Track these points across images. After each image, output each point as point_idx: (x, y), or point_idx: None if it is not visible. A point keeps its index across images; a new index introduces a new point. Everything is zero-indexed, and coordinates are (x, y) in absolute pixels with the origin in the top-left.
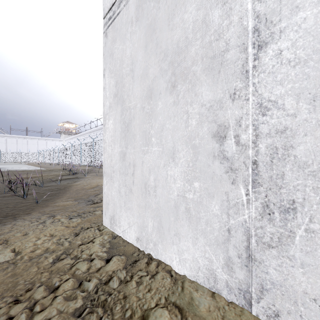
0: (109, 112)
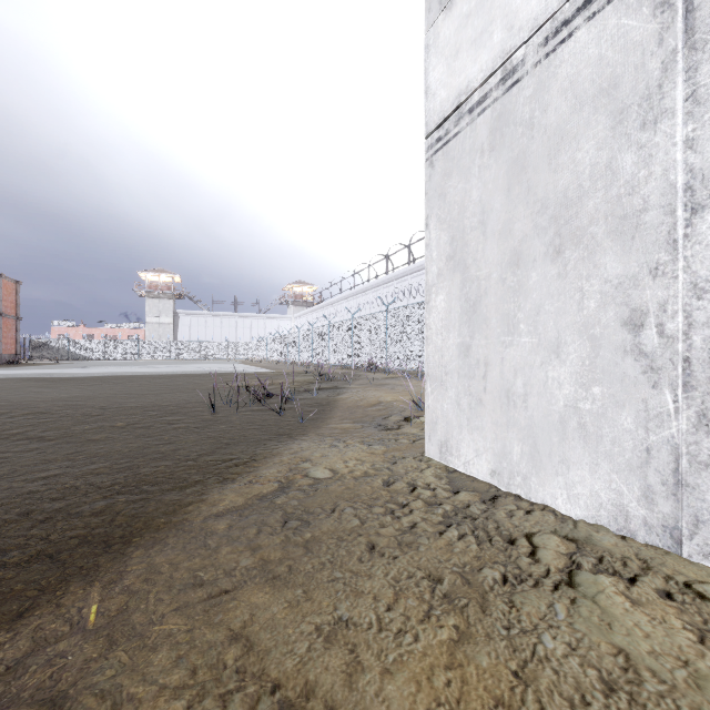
0: (437, 282)
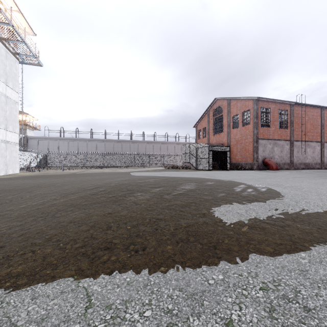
0: None
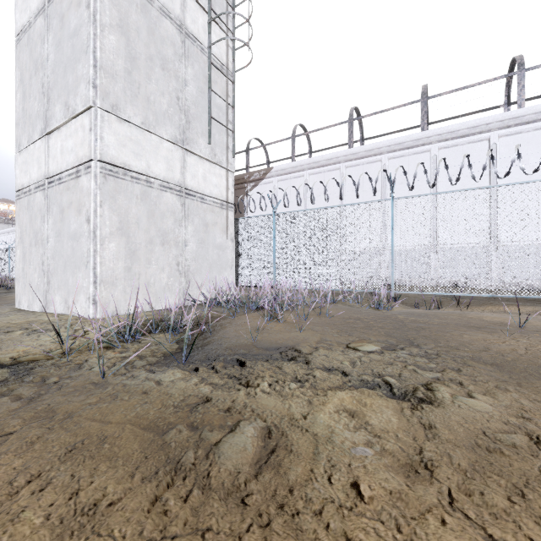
0: (18, 245)
